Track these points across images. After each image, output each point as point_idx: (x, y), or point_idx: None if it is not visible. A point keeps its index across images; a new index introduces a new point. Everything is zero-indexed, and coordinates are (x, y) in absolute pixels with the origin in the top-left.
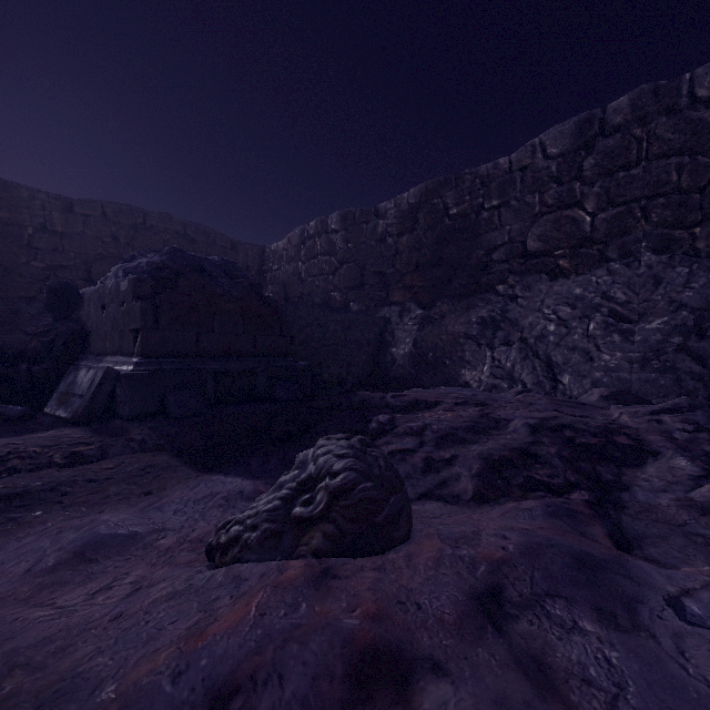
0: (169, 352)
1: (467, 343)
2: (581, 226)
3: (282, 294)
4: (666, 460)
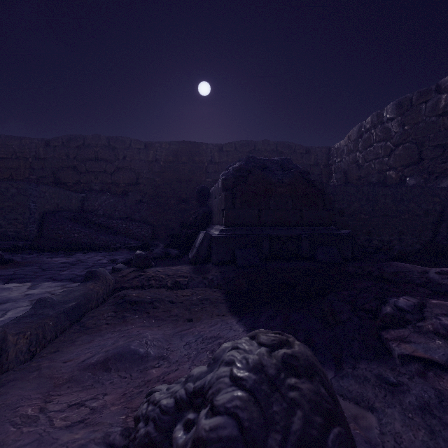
0: (240, 223)
1: None
2: None
3: (343, 179)
4: None
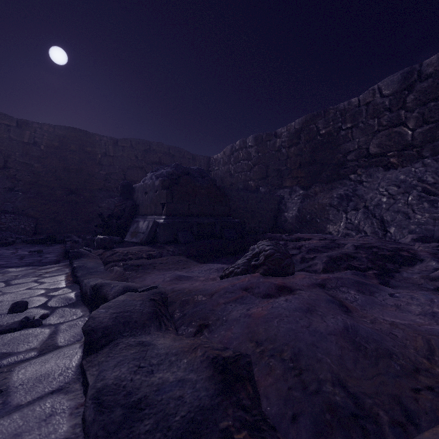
0: (177, 213)
1: (331, 209)
2: (405, 137)
3: (220, 183)
4: (426, 263)
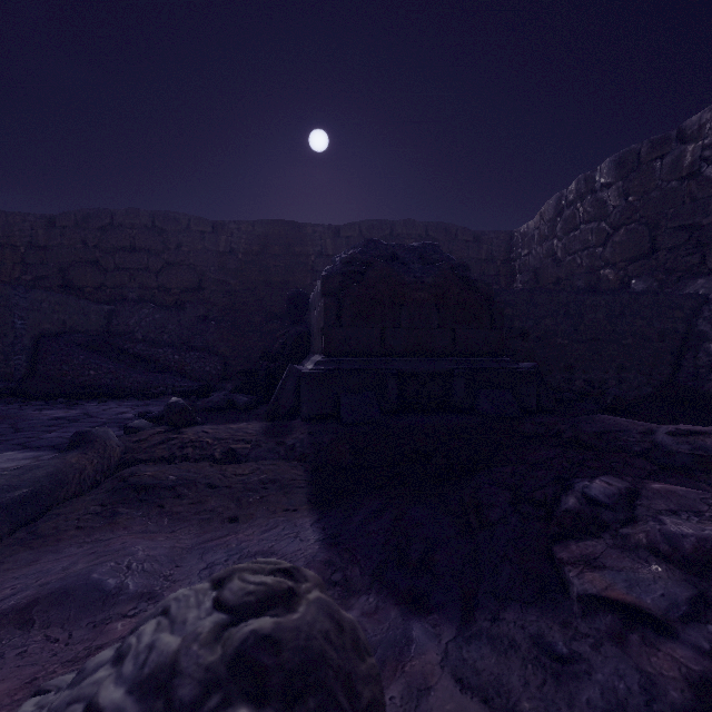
0: (351, 350)
1: None
2: None
3: (532, 283)
4: None
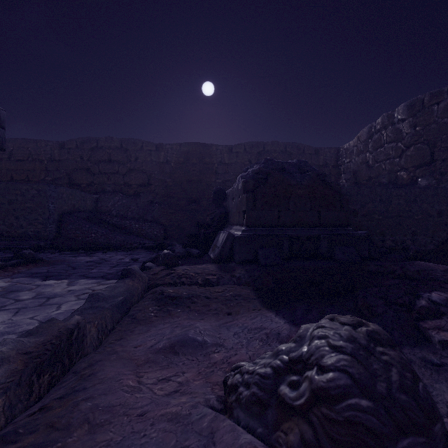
0: (261, 223)
1: None
2: None
3: (352, 179)
4: None
